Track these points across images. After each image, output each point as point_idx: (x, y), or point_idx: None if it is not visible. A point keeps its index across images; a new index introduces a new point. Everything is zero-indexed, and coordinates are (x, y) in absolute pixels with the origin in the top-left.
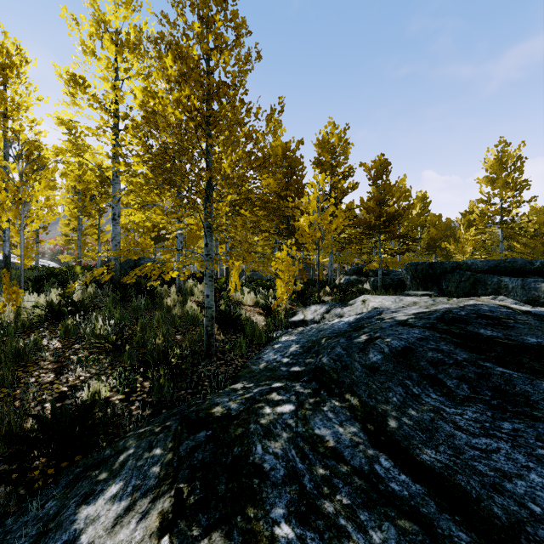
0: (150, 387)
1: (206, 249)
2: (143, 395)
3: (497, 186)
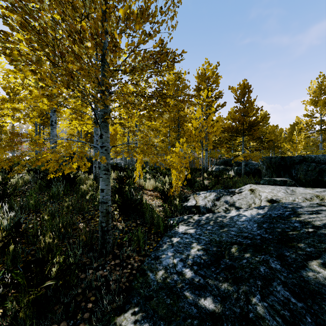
0: None
1: (100, 140)
2: None
3: (319, 105)
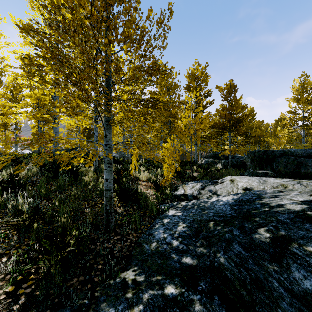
0: (40, 278)
1: (105, 140)
2: (33, 286)
3: (301, 102)
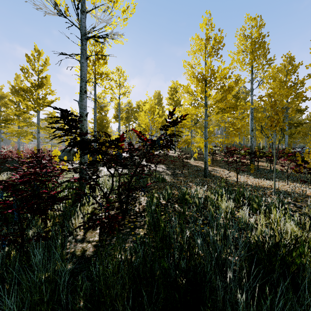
0: None
1: None
2: None
3: None
